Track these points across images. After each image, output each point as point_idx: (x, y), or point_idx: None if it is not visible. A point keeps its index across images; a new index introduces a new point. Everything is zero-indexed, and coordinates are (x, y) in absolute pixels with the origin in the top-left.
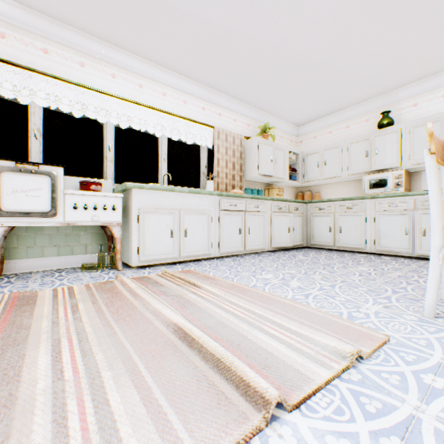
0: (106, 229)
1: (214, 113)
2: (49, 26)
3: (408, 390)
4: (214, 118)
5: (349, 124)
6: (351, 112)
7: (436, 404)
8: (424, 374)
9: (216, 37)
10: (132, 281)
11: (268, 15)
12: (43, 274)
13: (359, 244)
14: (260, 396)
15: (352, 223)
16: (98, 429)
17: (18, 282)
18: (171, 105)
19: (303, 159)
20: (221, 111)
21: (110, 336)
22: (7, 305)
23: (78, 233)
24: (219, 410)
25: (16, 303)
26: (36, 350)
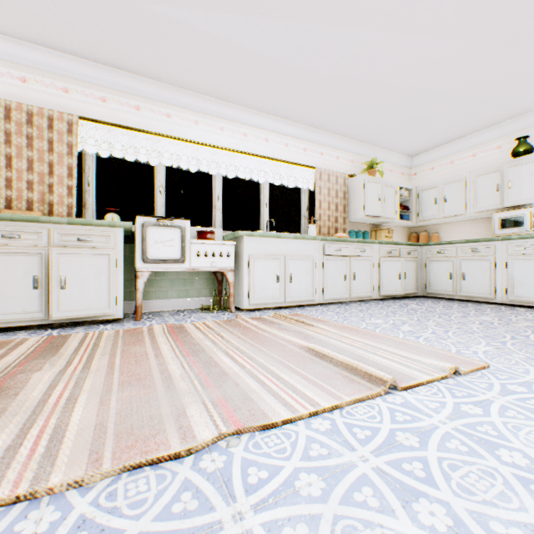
0: (217, 274)
1: (315, 153)
2: (172, 94)
3: (491, 390)
4: (315, 158)
5: (475, 152)
6: (478, 137)
7: (510, 396)
8: (510, 385)
9: (322, 83)
10: (252, 320)
11: (377, 59)
12: (170, 313)
13: (487, 293)
14: (379, 379)
15: (478, 269)
16: (284, 385)
17: (157, 318)
18: (272, 150)
19: (417, 195)
20: (323, 149)
21: (260, 351)
22: (170, 331)
23: (193, 278)
24: (353, 385)
25: (174, 330)
26: (216, 355)
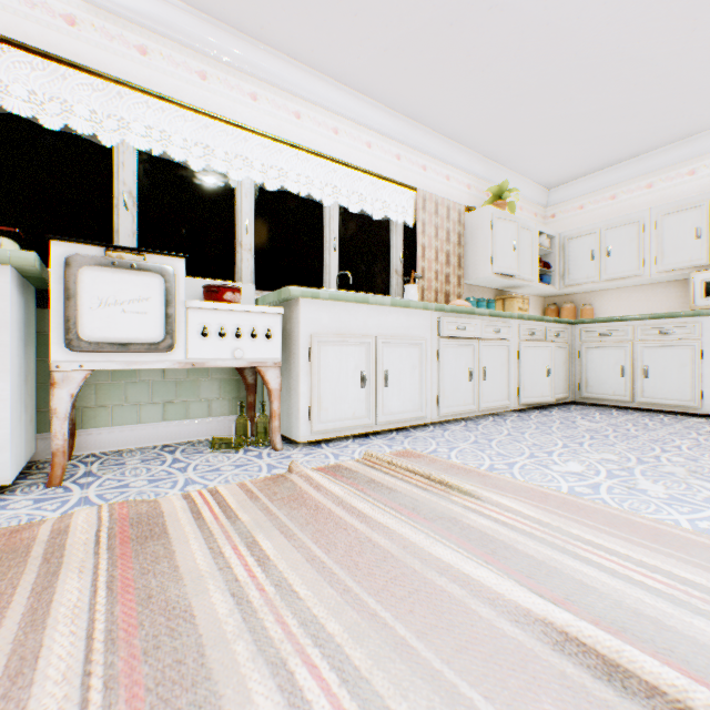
0: (245, 372)
1: (414, 165)
2: (150, 4)
3: None
4: (414, 175)
5: (653, 181)
6: (658, 158)
7: None
8: None
9: (447, 14)
10: (326, 477)
11: None
12: (143, 456)
13: (688, 399)
14: None
15: (672, 361)
16: None
17: (106, 475)
18: (346, 151)
19: (562, 245)
20: (426, 161)
21: (404, 658)
22: (114, 539)
23: (195, 379)
24: None
25: (129, 534)
26: None
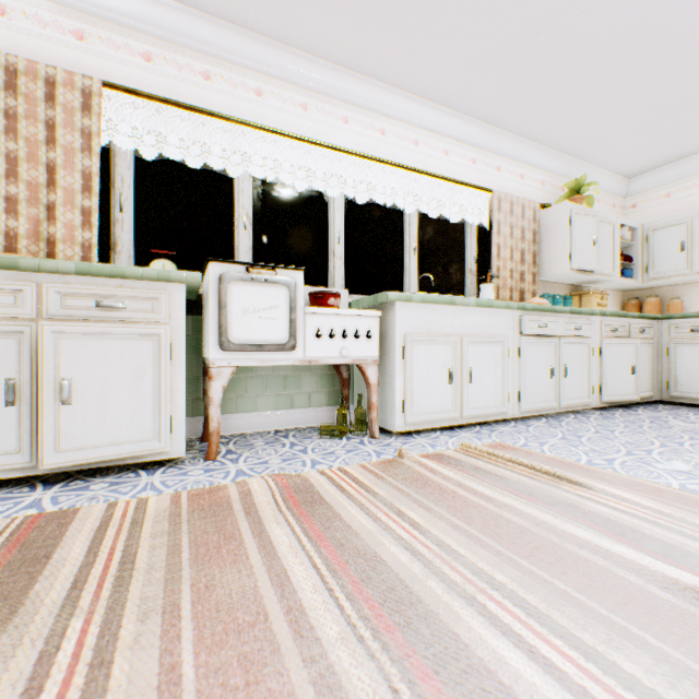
0: (340, 368)
1: (488, 167)
2: (265, 53)
3: None
4: (488, 176)
5: None
6: None
7: None
8: None
9: (534, 25)
10: (435, 463)
11: None
12: (264, 439)
13: None
14: None
15: None
16: None
17: (245, 453)
18: (425, 160)
19: (645, 237)
20: (500, 162)
21: (572, 604)
22: (288, 502)
23: (298, 374)
24: None
25: (297, 499)
26: (464, 625)
